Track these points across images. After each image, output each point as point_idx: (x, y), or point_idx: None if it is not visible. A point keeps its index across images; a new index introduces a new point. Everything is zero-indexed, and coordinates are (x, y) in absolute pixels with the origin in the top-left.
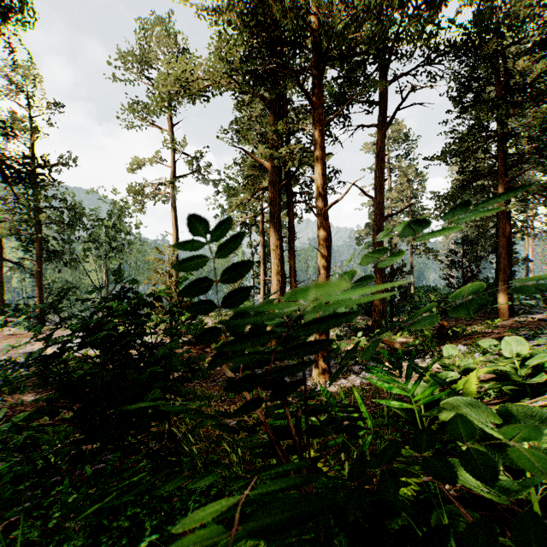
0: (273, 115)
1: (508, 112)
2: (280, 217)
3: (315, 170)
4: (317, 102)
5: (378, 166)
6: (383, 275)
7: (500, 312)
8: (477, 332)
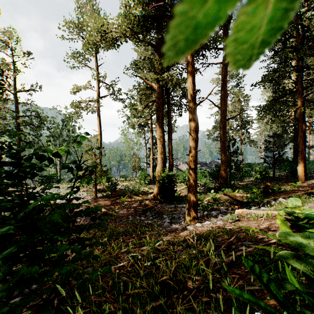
0: (158, 55)
1: (306, 52)
2: (163, 119)
3: (188, 80)
4: None
5: (223, 88)
6: (226, 155)
7: (299, 178)
8: (288, 190)
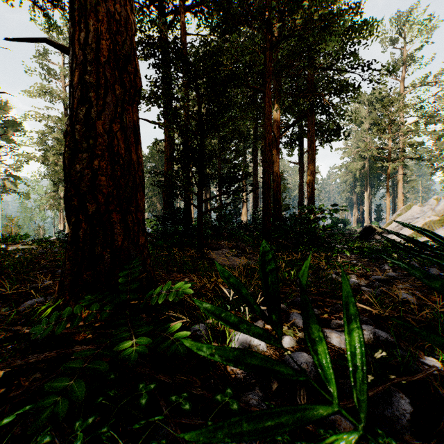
0: None
1: None
2: None
3: None
4: None
5: None
6: None
7: None
8: None
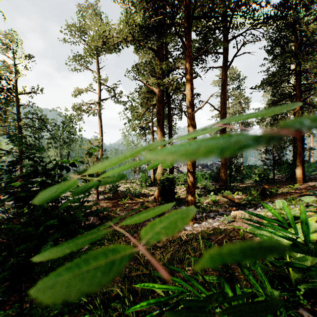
0: (159, 60)
1: (303, 57)
2: (163, 122)
3: (186, 88)
4: (187, 44)
5: (222, 91)
6: (225, 157)
7: (297, 180)
8: (285, 192)
